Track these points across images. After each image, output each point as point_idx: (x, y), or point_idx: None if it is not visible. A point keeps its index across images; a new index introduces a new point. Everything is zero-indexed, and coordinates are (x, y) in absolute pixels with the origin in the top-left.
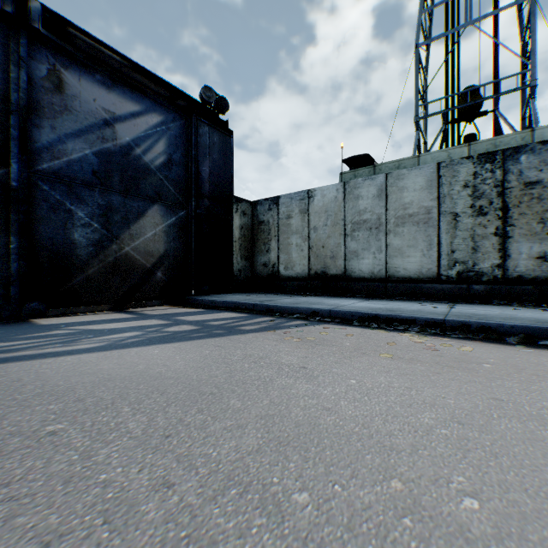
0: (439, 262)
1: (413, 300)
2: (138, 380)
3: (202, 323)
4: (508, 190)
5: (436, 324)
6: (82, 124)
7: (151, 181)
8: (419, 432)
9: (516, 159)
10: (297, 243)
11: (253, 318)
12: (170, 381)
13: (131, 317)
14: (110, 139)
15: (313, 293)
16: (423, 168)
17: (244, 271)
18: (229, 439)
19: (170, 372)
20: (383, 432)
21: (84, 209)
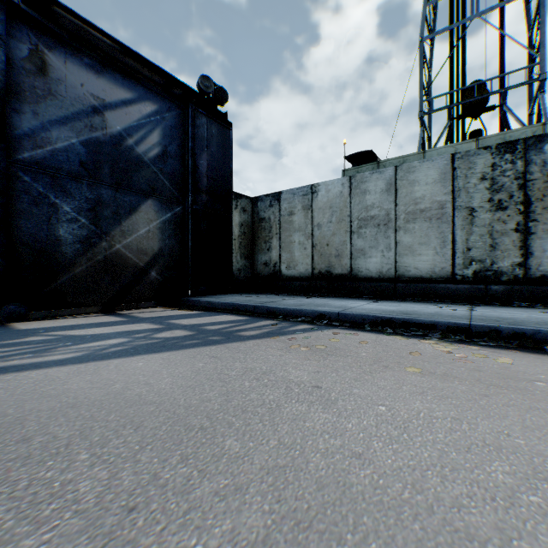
0: (454, 260)
1: (425, 301)
2: (109, 406)
3: (197, 327)
4: (530, 182)
5: (460, 329)
6: (68, 111)
7: (145, 174)
8: (498, 501)
9: (540, 149)
10: (300, 241)
11: (254, 321)
12: (150, 408)
13: (120, 320)
14: (100, 127)
15: (317, 293)
16: (436, 160)
17: (244, 271)
18: (222, 516)
19: (152, 394)
20: (446, 501)
21: (70, 203)
